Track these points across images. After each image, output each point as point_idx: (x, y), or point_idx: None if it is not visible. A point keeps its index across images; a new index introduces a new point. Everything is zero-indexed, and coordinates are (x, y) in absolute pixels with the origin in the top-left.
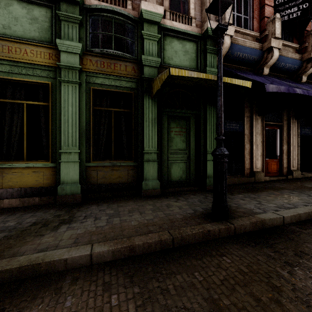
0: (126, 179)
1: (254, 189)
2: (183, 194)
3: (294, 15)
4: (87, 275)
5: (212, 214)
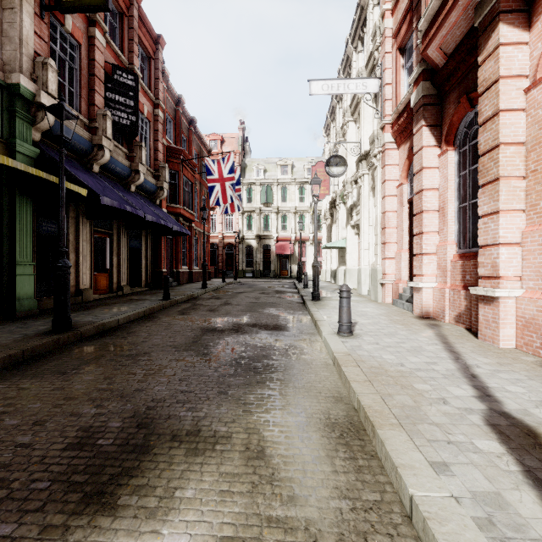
0: None
1: (86, 308)
2: None
3: (124, 122)
4: None
5: (54, 329)
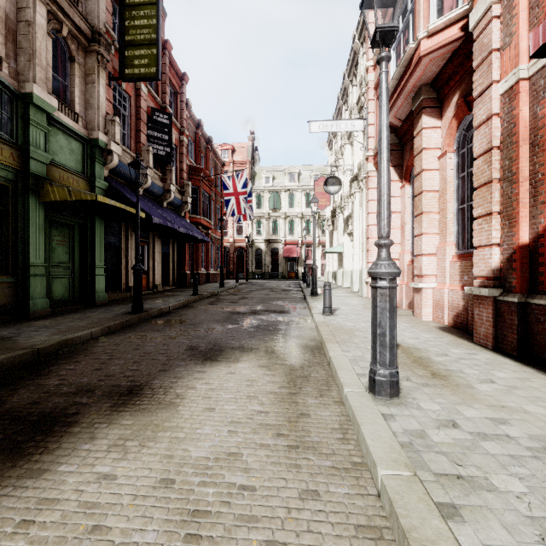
0: (0, 301)
1: None
2: (80, 310)
3: (161, 153)
4: (99, 339)
5: (134, 310)
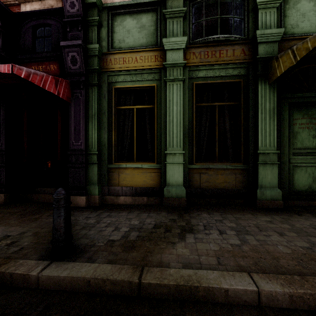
0: (233, 185)
1: None
2: None
3: None
4: None
5: None
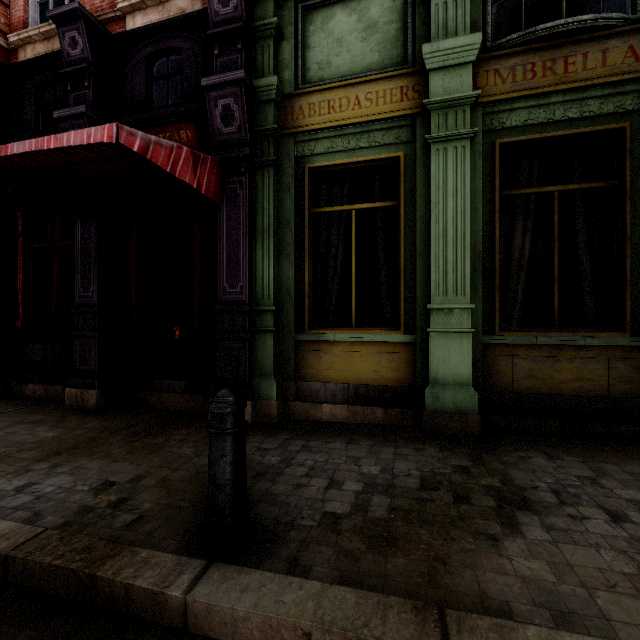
0: (602, 387)
1: None
2: None
3: None
4: None
5: None
